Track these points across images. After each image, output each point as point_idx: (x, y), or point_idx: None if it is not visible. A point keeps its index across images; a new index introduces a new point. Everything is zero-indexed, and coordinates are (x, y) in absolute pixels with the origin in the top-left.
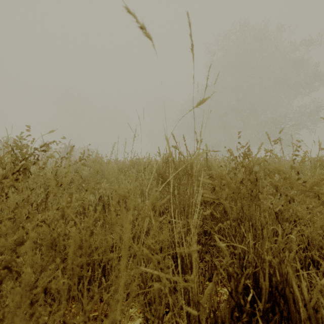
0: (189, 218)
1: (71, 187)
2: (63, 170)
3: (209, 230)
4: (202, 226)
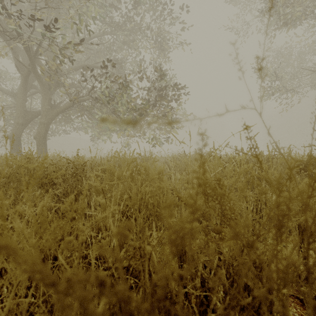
0: None
1: None
2: None
3: None
4: None
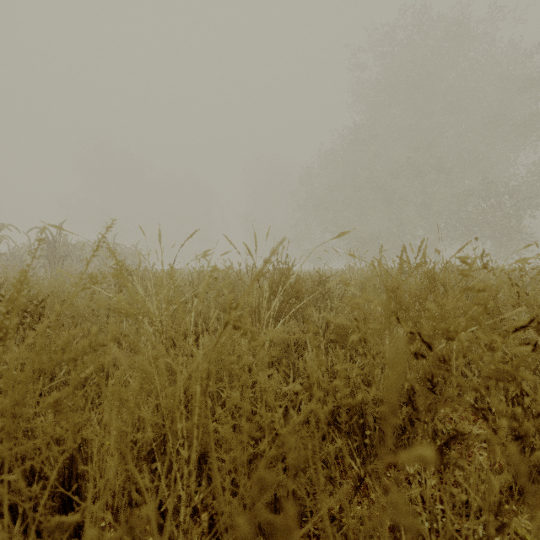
0: None
1: None
2: None
3: None
4: None
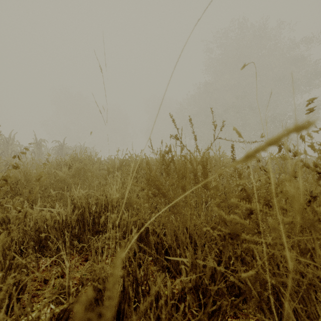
0: (198, 255)
1: (14, 200)
2: (29, 172)
3: (238, 284)
4: (217, 261)
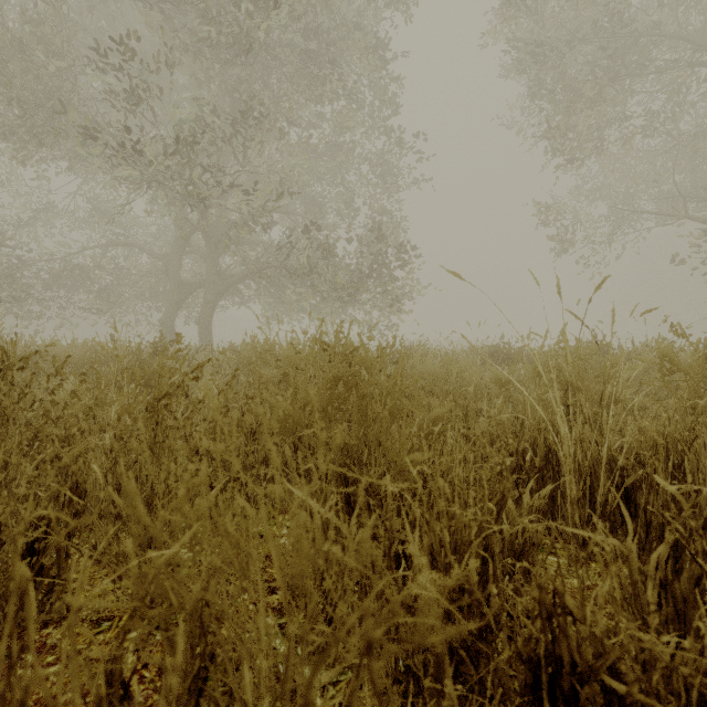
0: None
1: None
2: None
3: None
4: None
